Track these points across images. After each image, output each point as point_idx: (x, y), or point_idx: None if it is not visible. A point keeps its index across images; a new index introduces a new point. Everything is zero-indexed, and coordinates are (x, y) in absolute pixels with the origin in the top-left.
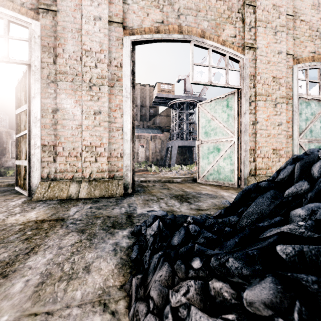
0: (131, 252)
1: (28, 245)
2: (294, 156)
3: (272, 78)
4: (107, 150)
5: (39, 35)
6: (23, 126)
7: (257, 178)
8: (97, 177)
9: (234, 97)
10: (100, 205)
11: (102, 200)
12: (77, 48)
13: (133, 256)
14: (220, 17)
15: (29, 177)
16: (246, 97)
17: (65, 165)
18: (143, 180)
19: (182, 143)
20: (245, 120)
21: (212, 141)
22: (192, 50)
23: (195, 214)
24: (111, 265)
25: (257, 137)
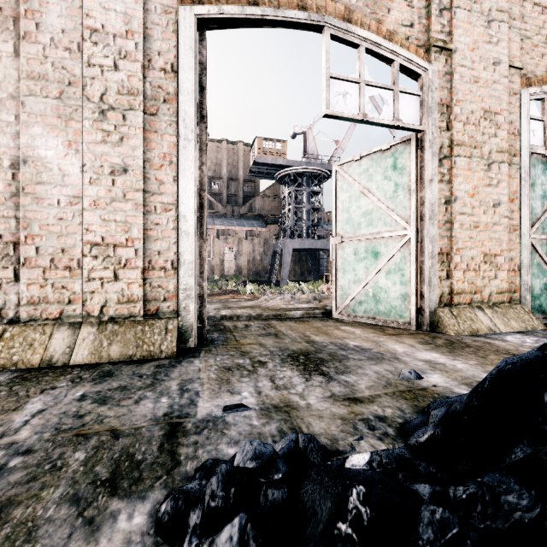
0: None
1: None
2: None
3: (483, 112)
4: (141, 253)
5: None
6: None
7: (454, 312)
8: (119, 313)
9: (409, 148)
10: (110, 387)
11: (123, 370)
12: (71, 23)
13: None
14: None
15: None
16: (433, 148)
17: (42, 287)
18: (226, 314)
19: (301, 243)
20: (432, 194)
21: (364, 238)
22: (327, 46)
23: (348, 417)
24: None
25: (454, 229)
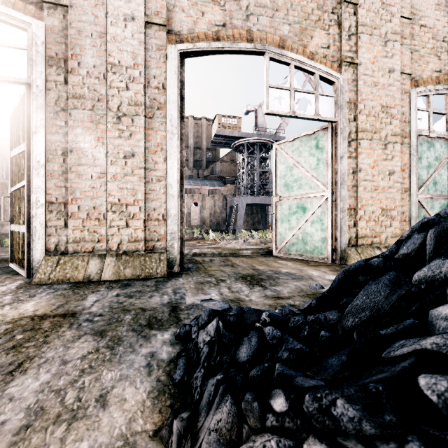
0: (174, 369)
1: (15, 358)
2: (424, 220)
3: (381, 107)
4: (143, 209)
5: (43, 41)
6: (20, 175)
7: (359, 250)
8: (129, 249)
9: (327, 133)
10: (131, 291)
11: (136, 283)
12: (99, 61)
13: (176, 377)
14: (307, 20)
15: (29, 249)
16: (344, 134)
17: (82, 231)
18: (196, 252)
19: (252, 199)
20: (342, 166)
21: (296, 197)
22: (267, 66)
23: (272, 305)
24: (141, 393)
25: (359, 192)
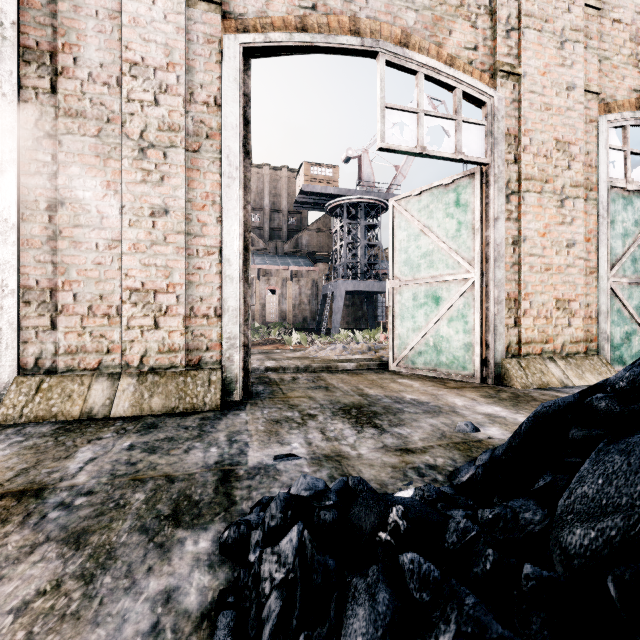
0: None
1: None
2: None
3: (555, 143)
4: (182, 300)
5: (14, 20)
6: None
7: (523, 363)
8: (159, 364)
9: (473, 182)
10: (156, 438)
11: (167, 422)
12: (110, 56)
13: None
14: (444, 4)
15: None
16: (500, 183)
17: (80, 336)
18: (271, 366)
19: (355, 285)
20: (497, 233)
21: (424, 281)
22: (382, 74)
23: (398, 466)
24: None
25: (522, 272)
